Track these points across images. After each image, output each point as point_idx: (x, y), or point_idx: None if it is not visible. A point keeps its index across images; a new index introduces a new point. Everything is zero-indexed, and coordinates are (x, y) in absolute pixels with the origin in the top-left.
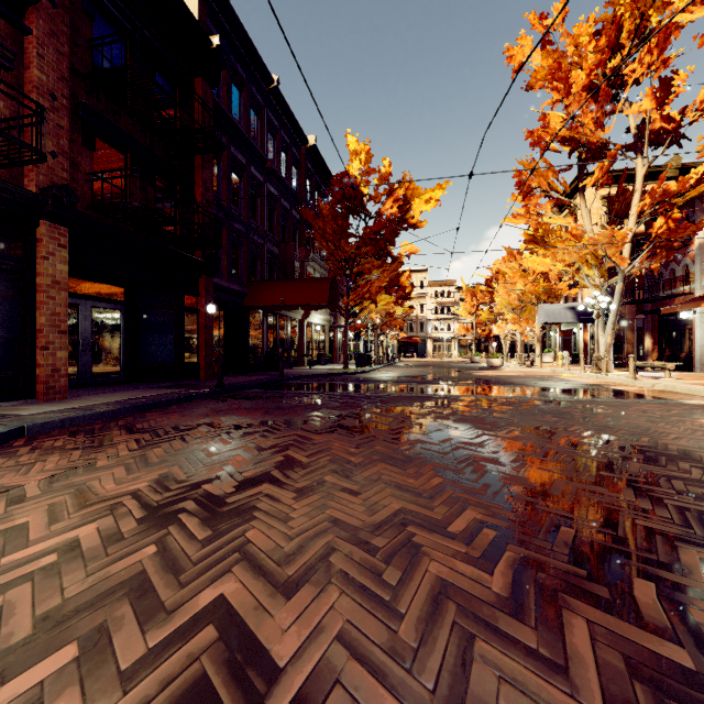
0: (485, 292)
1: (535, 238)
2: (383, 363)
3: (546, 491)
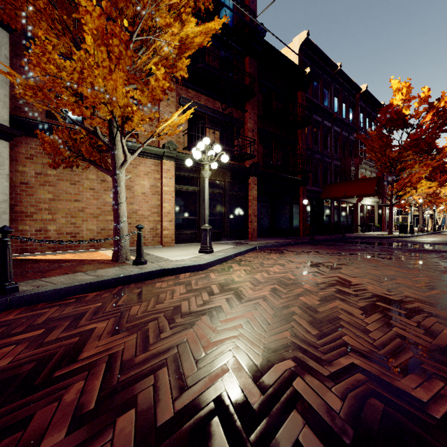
0: None
1: None
2: (427, 232)
3: None
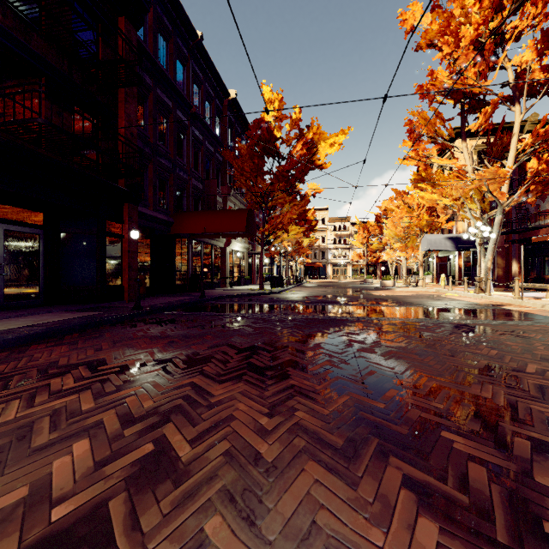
0: (375, 226)
1: (423, 177)
2: (293, 284)
3: None
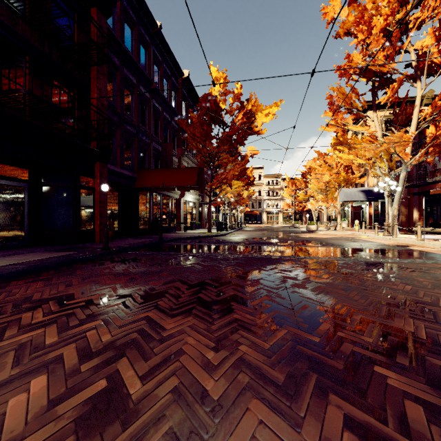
0: (301, 181)
1: (341, 141)
2: (235, 228)
3: None
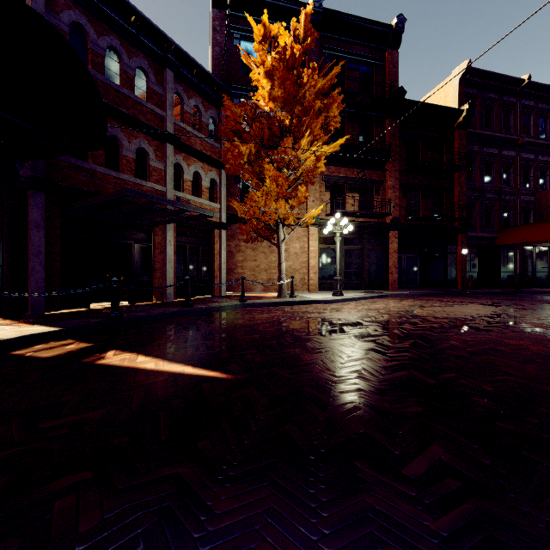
0: None
1: None
2: None
3: (516, 316)
